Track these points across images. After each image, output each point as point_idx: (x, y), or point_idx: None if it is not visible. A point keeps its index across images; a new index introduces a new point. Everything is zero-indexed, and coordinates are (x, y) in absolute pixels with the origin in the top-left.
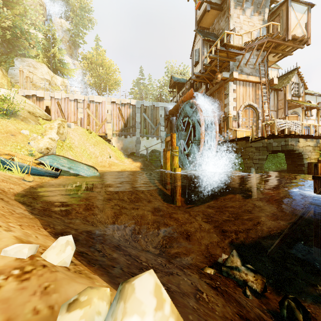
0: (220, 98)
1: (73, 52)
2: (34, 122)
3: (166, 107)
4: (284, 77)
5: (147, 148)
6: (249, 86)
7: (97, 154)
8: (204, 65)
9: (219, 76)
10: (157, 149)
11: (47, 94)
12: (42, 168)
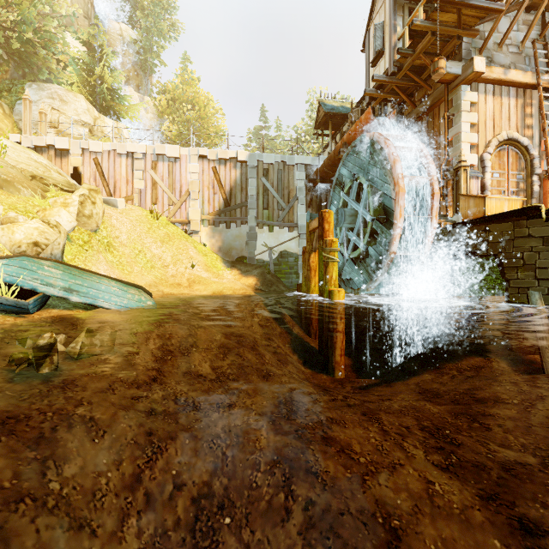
0: (435, 130)
1: (142, 81)
2: (30, 192)
3: (309, 164)
4: None
5: (270, 249)
6: (507, 94)
7: (166, 259)
8: (398, 53)
9: (442, 65)
10: (291, 251)
11: (75, 144)
12: None
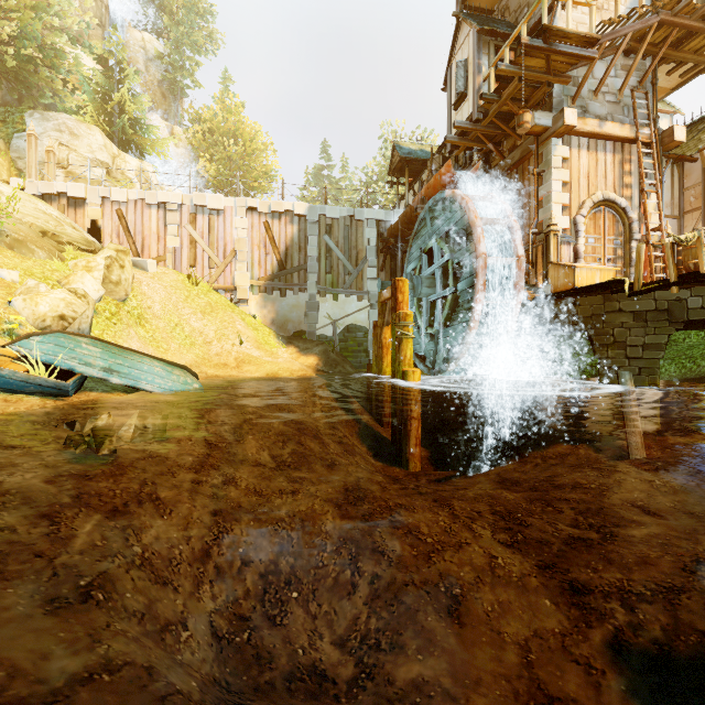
0: (525, 186)
1: (171, 107)
2: (46, 253)
3: (382, 219)
4: (699, 127)
5: (334, 322)
6: (604, 149)
7: (208, 335)
8: (482, 99)
9: (527, 119)
10: (360, 324)
11: (93, 191)
12: (15, 370)
